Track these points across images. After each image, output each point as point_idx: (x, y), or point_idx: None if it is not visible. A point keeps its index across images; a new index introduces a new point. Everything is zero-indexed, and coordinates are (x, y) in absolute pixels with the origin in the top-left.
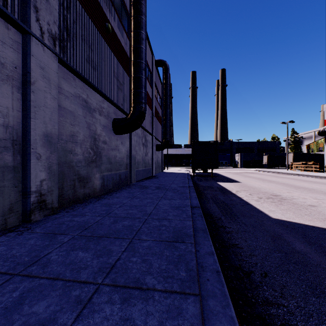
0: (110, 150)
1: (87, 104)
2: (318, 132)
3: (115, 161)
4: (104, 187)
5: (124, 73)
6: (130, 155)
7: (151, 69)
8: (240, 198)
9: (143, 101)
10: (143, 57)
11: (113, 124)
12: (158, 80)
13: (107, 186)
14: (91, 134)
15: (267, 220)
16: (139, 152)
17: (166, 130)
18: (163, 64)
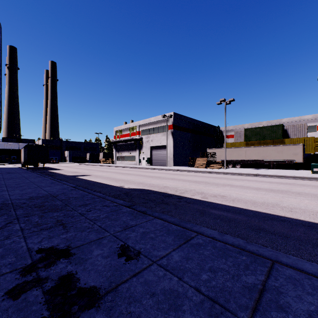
0: None
1: None
2: (111, 142)
3: None
4: None
5: None
6: None
7: None
8: (60, 173)
9: (1, 124)
10: (0, 99)
11: None
12: None
13: None
14: None
15: (66, 175)
16: None
17: None
18: None
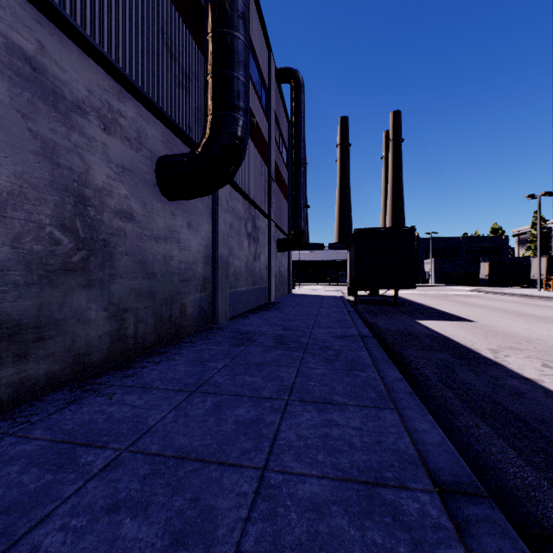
0: (148, 240)
1: (42, 77)
2: None
3: (166, 269)
4: (123, 344)
5: (195, 53)
6: (214, 256)
7: (267, 82)
8: (536, 384)
9: (240, 104)
10: None
11: (158, 169)
12: (281, 112)
13: (135, 341)
14: (62, 181)
15: None
16: (238, 251)
17: (298, 209)
18: (291, 76)
